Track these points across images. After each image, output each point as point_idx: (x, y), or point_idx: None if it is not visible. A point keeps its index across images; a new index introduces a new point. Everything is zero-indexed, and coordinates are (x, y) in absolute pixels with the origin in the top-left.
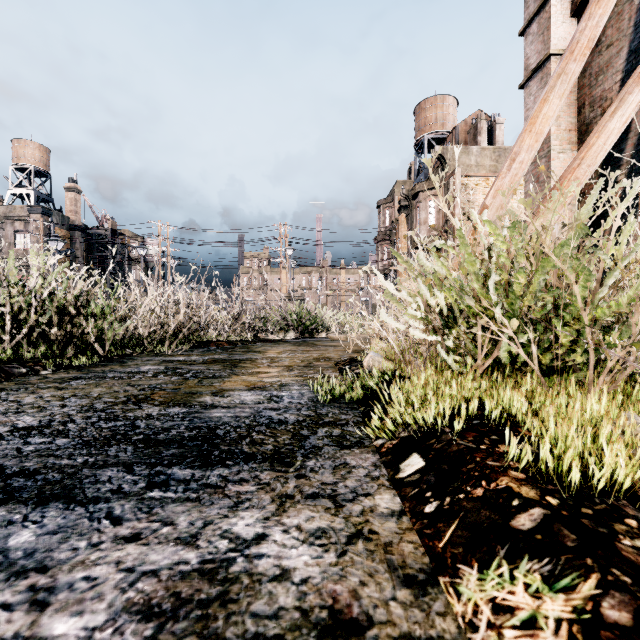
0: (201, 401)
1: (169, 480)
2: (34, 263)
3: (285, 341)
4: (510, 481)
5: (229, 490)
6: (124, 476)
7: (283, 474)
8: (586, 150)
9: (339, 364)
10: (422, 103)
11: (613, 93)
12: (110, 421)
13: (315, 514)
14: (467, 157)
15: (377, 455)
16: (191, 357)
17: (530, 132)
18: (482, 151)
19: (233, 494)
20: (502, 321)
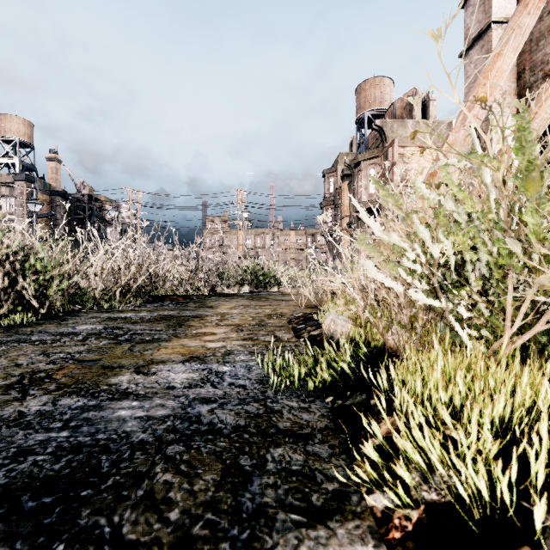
0: (114, 383)
1: None
2: None
3: (239, 295)
4: None
5: None
6: None
7: None
8: (539, 105)
9: (292, 322)
10: (362, 84)
11: None
12: None
13: None
14: (404, 130)
15: None
16: (140, 313)
17: (484, 86)
18: (417, 124)
19: None
20: None
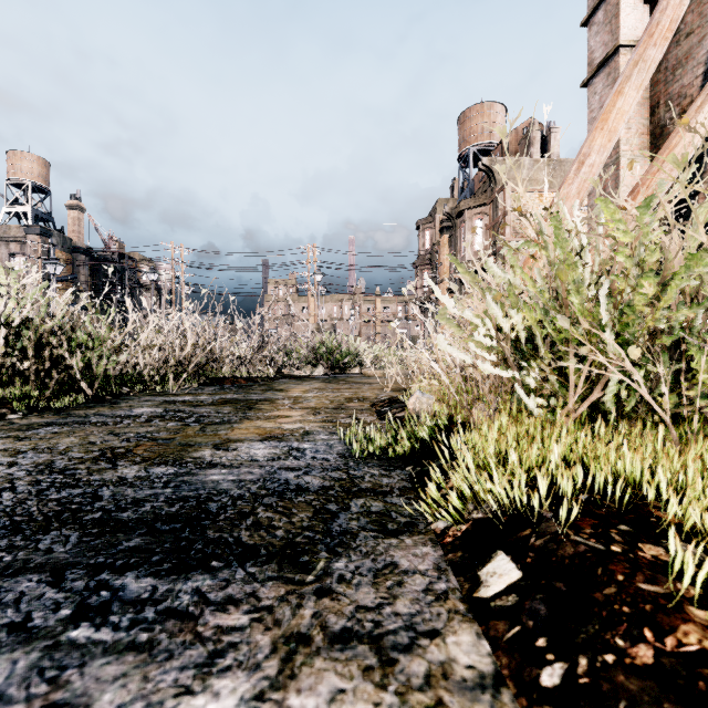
0: (197, 457)
1: (112, 601)
2: (3, 282)
3: (312, 377)
4: (704, 636)
5: (205, 624)
6: (44, 593)
7: (296, 588)
8: (668, 152)
9: (376, 405)
10: (467, 111)
11: (694, 89)
12: (64, 488)
13: (346, 684)
14: (518, 170)
15: (439, 548)
16: (199, 397)
17: (602, 130)
18: (535, 164)
19: (210, 633)
20: (612, 350)
